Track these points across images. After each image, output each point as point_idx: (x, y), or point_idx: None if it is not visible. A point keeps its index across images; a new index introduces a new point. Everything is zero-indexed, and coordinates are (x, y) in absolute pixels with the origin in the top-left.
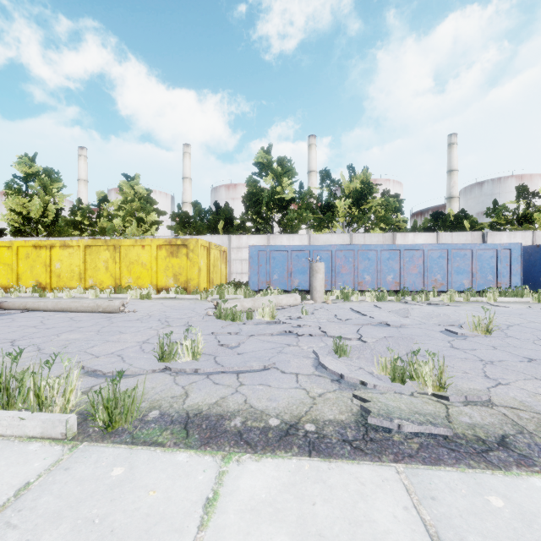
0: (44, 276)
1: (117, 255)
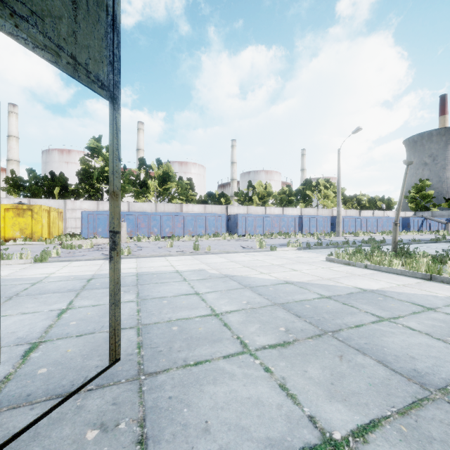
0: None
1: None
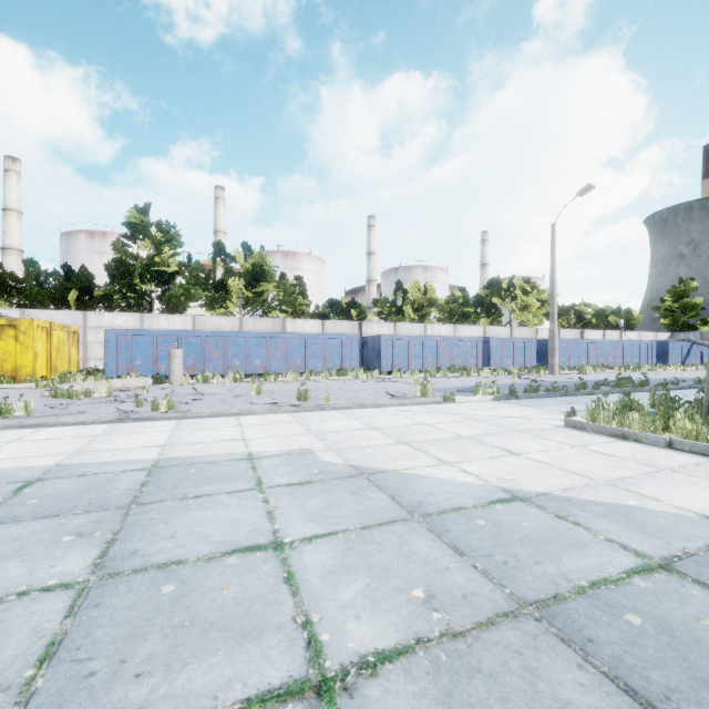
0: None
1: None
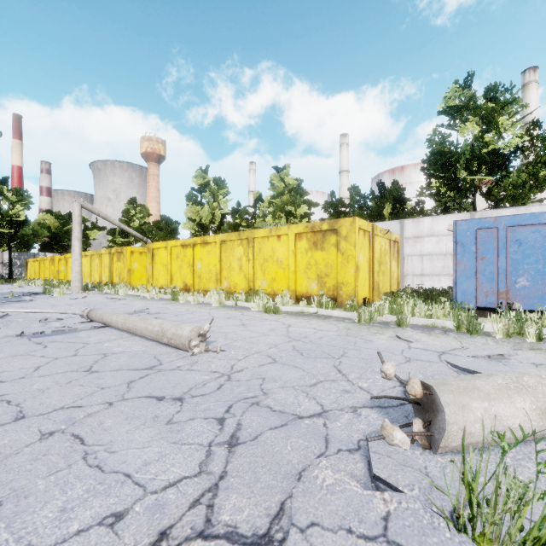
0: (189, 277)
1: (250, 251)
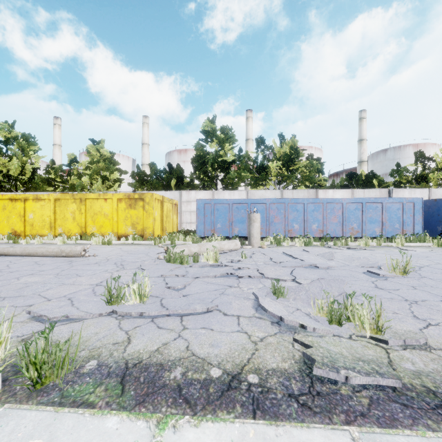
0: (19, 225)
1: (83, 207)
